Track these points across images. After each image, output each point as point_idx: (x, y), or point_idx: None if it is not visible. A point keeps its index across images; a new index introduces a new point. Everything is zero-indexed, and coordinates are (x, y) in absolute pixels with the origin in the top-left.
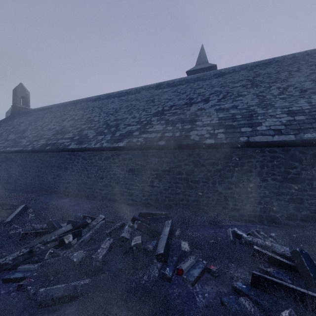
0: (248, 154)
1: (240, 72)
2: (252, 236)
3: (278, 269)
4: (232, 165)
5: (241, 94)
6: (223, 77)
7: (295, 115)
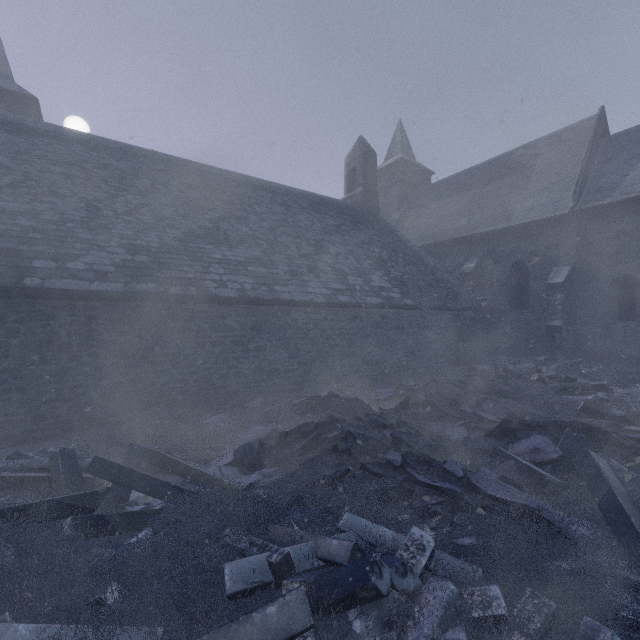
0: (43, 311)
1: (72, 146)
2: (10, 460)
3: (24, 491)
4: (5, 334)
5: (58, 192)
6: (30, 138)
7: (136, 254)
